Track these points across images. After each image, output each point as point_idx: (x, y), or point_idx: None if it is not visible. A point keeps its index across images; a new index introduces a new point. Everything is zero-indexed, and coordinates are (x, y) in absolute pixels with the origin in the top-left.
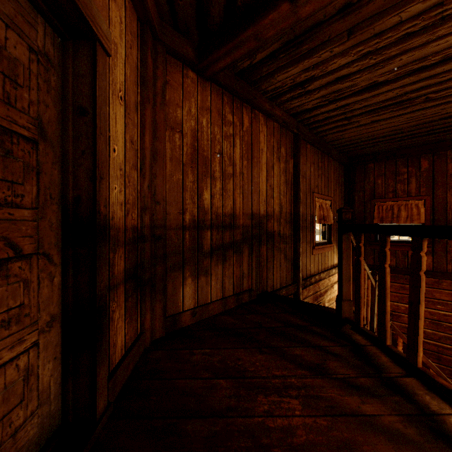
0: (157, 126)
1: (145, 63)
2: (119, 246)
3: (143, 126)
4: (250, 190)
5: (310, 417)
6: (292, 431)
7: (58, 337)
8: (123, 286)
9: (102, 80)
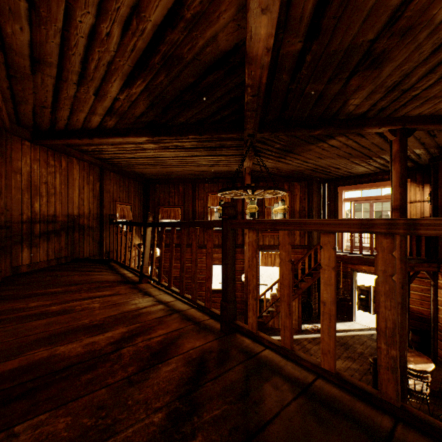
0: (8, 173)
1: (2, 146)
2: None
3: (1, 175)
4: (67, 201)
5: (81, 276)
6: (73, 278)
7: None
8: None
9: None
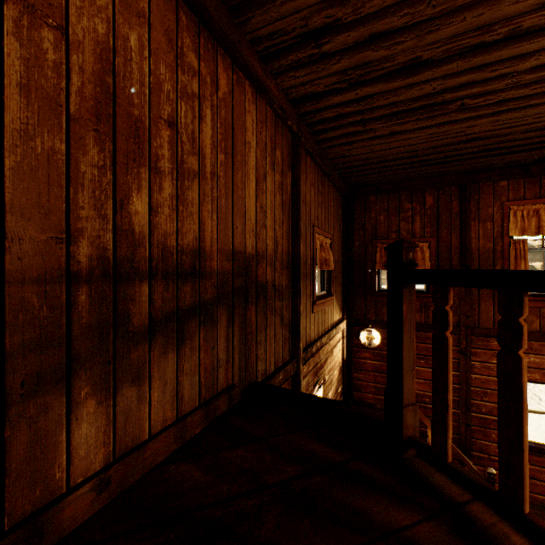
0: None
1: None
2: None
3: None
4: (230, 208)
5: None
6: None
7: None
8: None
9: None
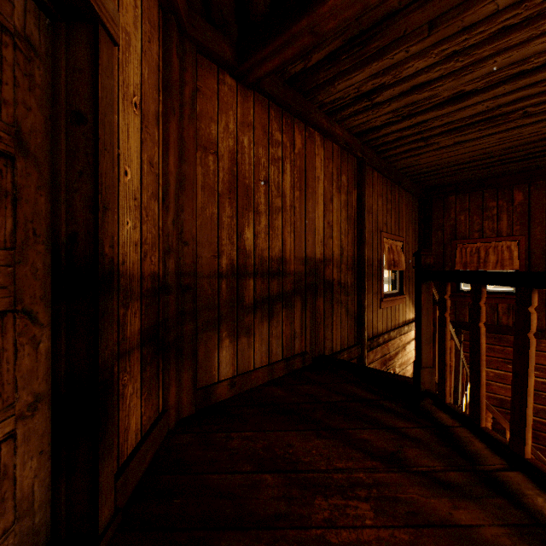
0: (185, 145)
1: (168, 63)
2: (132, 299)
3: (166, 144)
4: (303, 228)
5: (385, 528)
6: None
7: (46, 424)
8: (138, 351)
9: (106, 77)
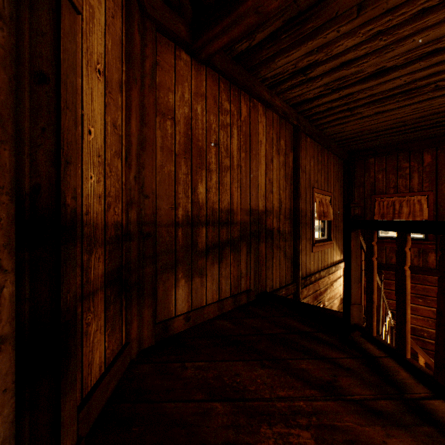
0: (146, 111)
1: (131, 38)
2: (96, 245)
3: (129, 109)
4: (248, 184)
5: None
6: None
7: (10, 363)
8: (102, 292)
9: (68, 41)
